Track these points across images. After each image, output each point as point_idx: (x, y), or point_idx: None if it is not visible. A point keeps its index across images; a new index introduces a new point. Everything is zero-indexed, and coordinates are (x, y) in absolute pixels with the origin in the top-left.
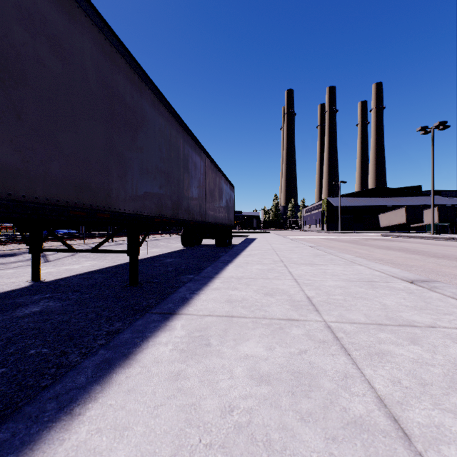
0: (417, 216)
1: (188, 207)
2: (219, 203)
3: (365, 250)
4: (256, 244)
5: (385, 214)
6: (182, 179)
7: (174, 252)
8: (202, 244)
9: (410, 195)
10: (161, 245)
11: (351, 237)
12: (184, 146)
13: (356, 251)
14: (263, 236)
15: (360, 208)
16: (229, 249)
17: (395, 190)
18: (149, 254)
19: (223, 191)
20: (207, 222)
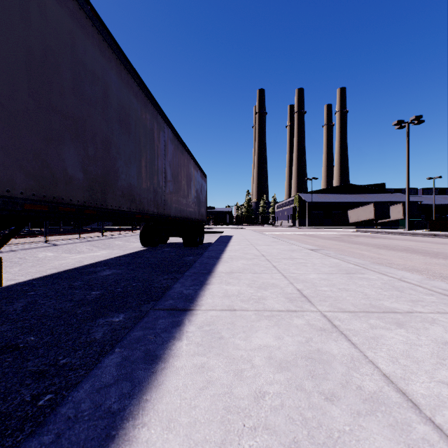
0: (384, 212)
1: (130, 190)
2: (187, 192)
3: (370, 252)
4: (235, 246)
5: (354, 210)
6: (116, 142)
7: (125, 256)
8: (168, 243)
9: (375, 192)
10: (115, 244)
11: (329, 233)
12: (121, 88)
13: (361, 254)
14: (239, 233)
15: (330, 204)
16: (200, 250)
17: (361, 187)
18: (87, 260)
19: (192, 177)
20: (167, 216)
